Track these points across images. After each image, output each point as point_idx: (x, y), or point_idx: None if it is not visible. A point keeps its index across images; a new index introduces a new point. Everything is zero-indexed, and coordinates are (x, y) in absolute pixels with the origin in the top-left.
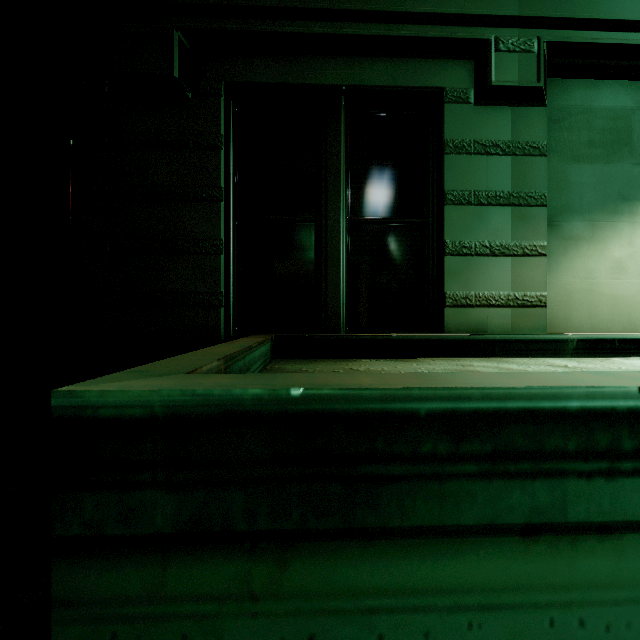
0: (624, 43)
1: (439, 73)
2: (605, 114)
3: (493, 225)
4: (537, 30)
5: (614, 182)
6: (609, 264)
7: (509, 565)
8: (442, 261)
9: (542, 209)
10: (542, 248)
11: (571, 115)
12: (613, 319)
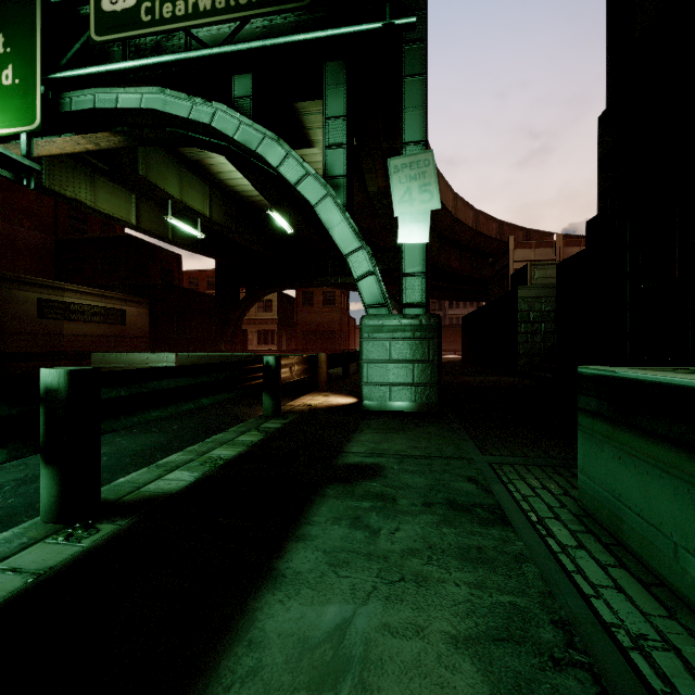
0: None
1: None
2: None
3: None
4: None
5: None
6: None
7: (672, 456)
8: None
9: None
10: None
11: None
12: None
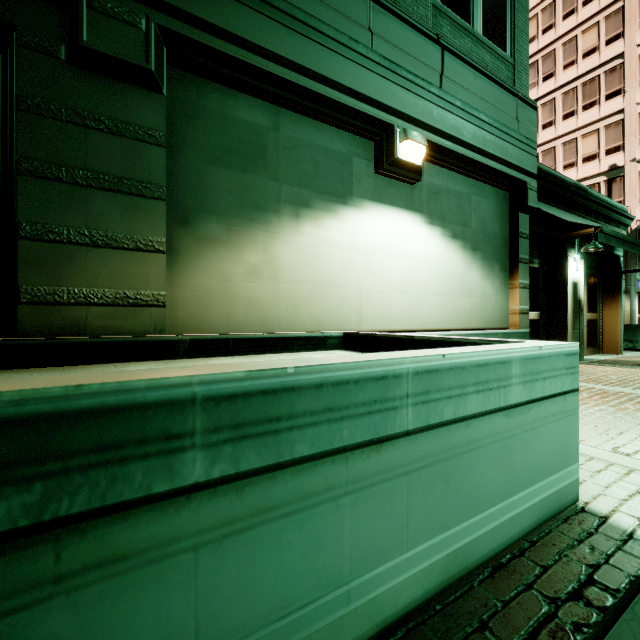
0: (242, 59)
1: (9, 5)
2: (242, 125)
3: (95, 211)
4: (146, 7)
5: (250, 191)
6: (246, 268)
7: None
8: (14, 246)
9: (160, 203)
10: (160, 244)
11: (207, 116)
12: (250, 320)
